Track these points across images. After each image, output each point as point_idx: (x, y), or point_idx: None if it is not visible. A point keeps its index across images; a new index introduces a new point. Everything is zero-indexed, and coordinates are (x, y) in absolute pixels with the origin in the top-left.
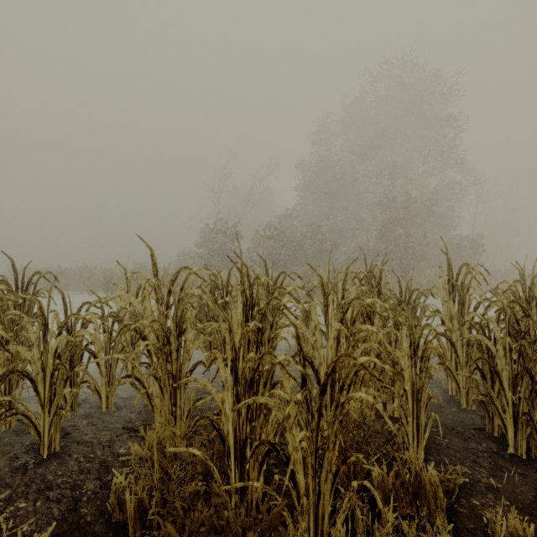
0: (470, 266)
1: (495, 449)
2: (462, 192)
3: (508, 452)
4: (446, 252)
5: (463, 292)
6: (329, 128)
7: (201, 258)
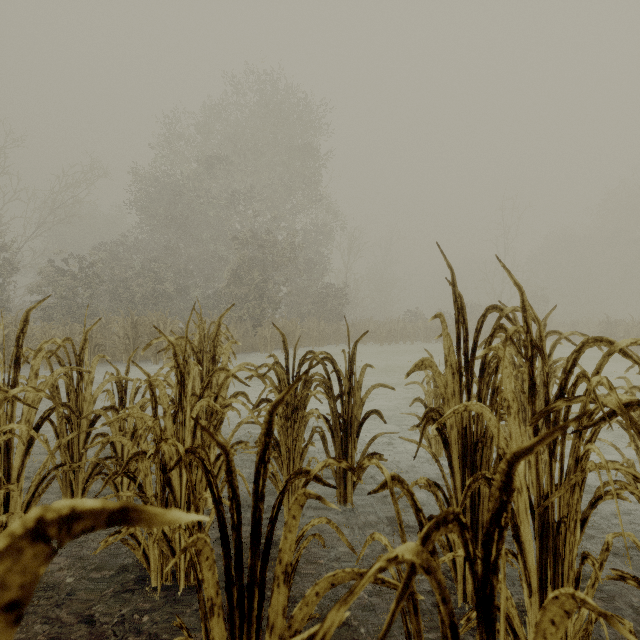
0: None
1: None
2: (333, 238)
3: None
4: None
5: None
6: (180, 134)
7: None
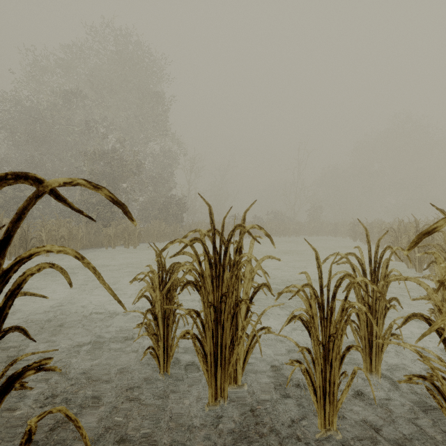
0: None
1: None
2: (176, 161)
3: None
4: None
5: None
6: (44, 68)
7: None
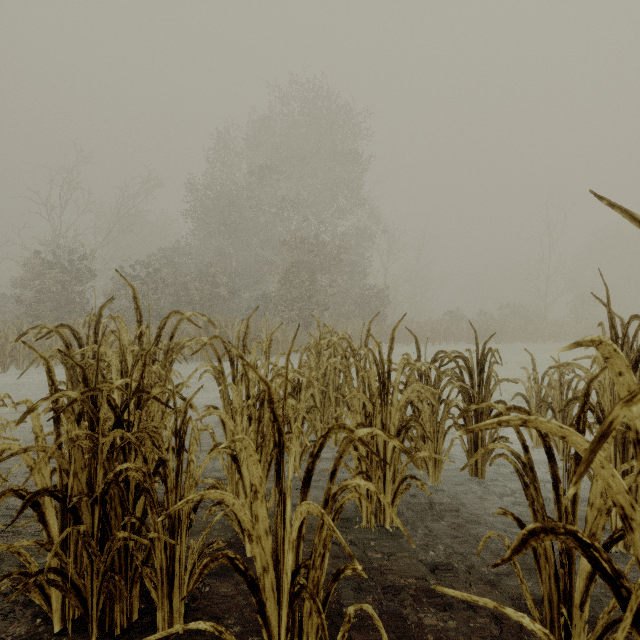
0: (184, 316)
1: (45, 627)
2: (373, 240)
3: (54, 631)
4: (134, 295)
5: (122, 356)
6: (230, 145)
7: (21, 304)
